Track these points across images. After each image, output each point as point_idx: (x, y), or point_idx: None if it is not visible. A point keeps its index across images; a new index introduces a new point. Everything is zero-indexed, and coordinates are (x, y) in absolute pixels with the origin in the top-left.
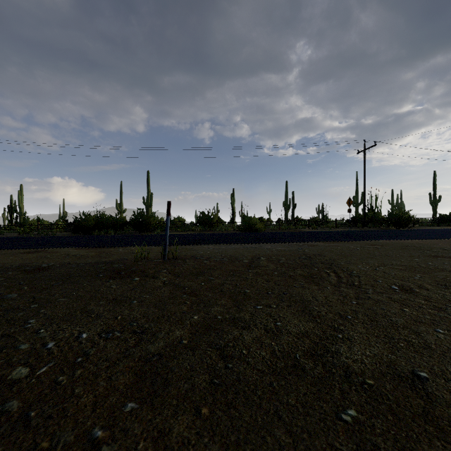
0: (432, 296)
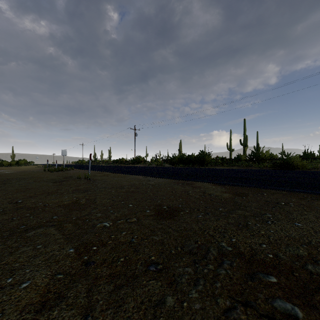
0: (0, 206)
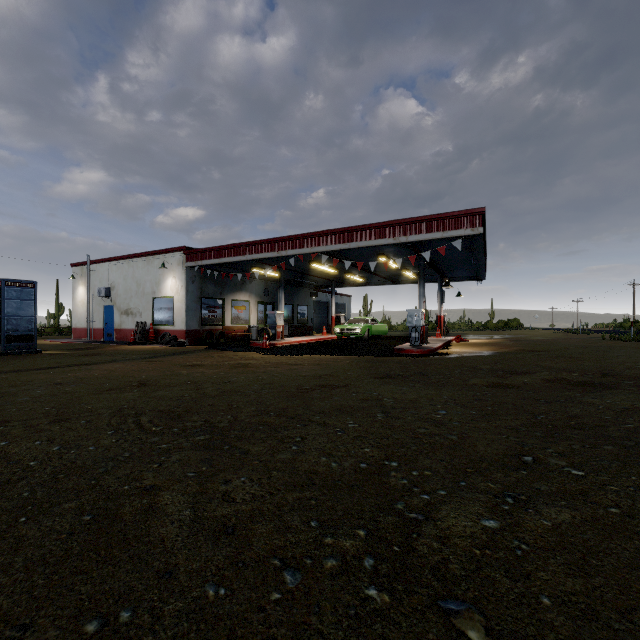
0: None
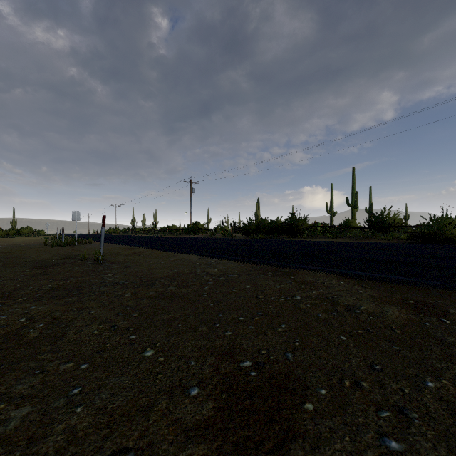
0: None
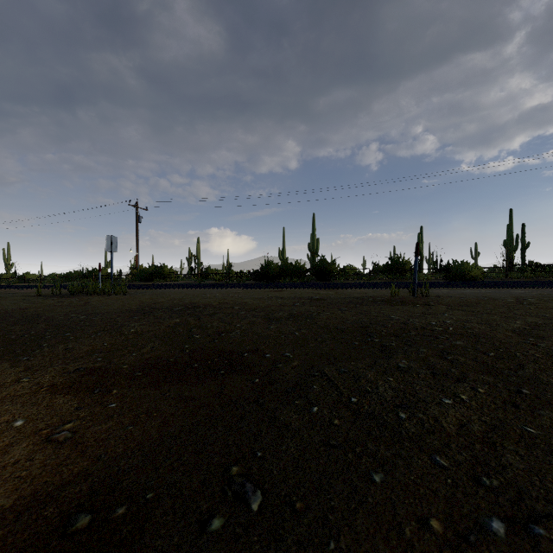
0: None
